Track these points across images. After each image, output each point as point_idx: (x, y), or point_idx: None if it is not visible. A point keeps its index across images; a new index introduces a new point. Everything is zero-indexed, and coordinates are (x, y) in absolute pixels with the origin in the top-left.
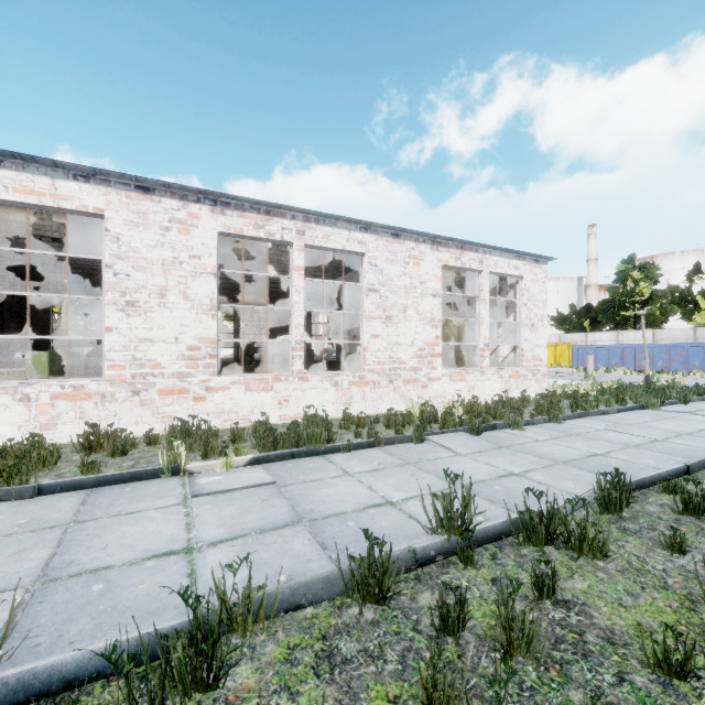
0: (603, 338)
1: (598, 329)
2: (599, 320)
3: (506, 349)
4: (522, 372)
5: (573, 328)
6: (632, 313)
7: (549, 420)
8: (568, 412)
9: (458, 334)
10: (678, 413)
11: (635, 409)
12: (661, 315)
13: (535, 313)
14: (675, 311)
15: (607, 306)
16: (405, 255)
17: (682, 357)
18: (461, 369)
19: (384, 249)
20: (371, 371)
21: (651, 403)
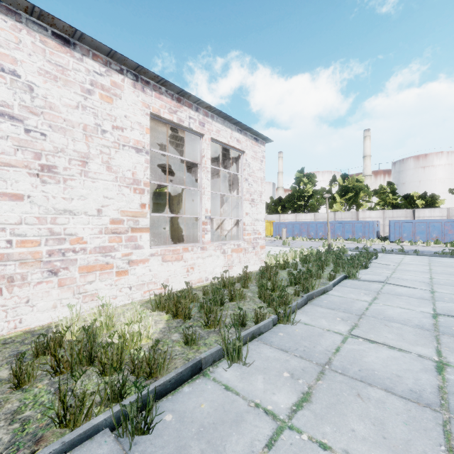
0: (288, 218)
1: (286, 212)
2: (286, 206)
3: (230, 223)
4: (244, 246)
5: (272, 212)
6: (304, 203)
7: (278, 319)
8: (290, 292)
9: (191, 209)
10: (376, 283)
11: (341, 280)
12: (317, 205)
13: (255, 189)
14: (324, 202)
15: (291, 198)
16: (85, 78)
17: (332, 229)
18: (178, 246)
19: (37, 53)
20: (2, 259)
21: (352, 273)
